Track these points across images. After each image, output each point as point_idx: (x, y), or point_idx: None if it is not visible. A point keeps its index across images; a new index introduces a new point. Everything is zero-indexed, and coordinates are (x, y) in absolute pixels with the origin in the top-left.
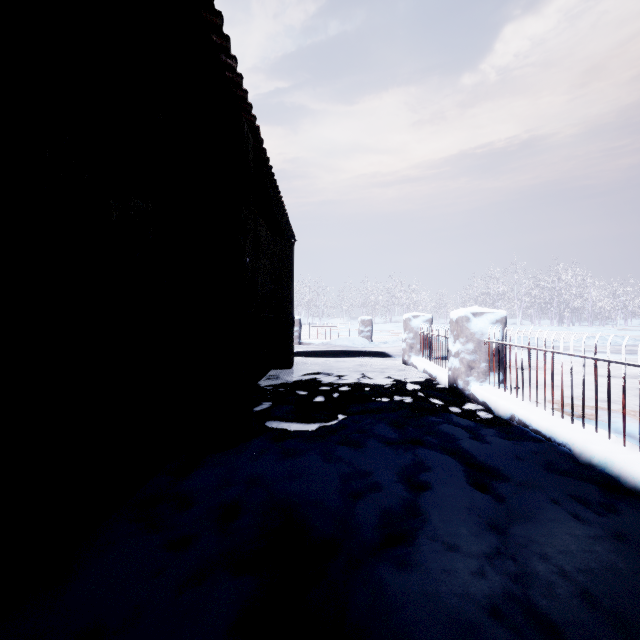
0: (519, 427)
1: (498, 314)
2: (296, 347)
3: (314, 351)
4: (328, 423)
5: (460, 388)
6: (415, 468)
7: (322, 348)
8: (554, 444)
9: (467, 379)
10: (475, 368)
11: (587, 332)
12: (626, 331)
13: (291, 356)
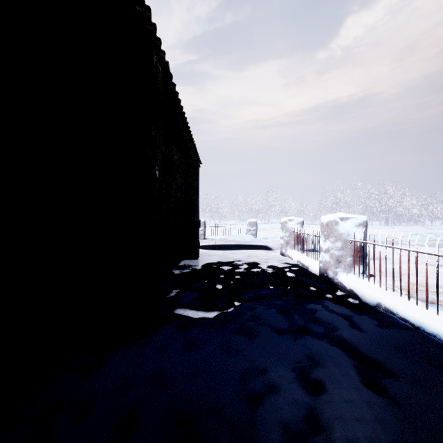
0: (387, 314)
1: (360, 219)
2: (202, 242)
3: (215, 245)
4: (226, 310)
5: (330, 277)
6: (307, 363)
7: (221, 243)
8: (424, 334)
9: (336, 270)
10: (342, 261)
11: (406, 230)
12: (434, 229)
13: (197, 250)
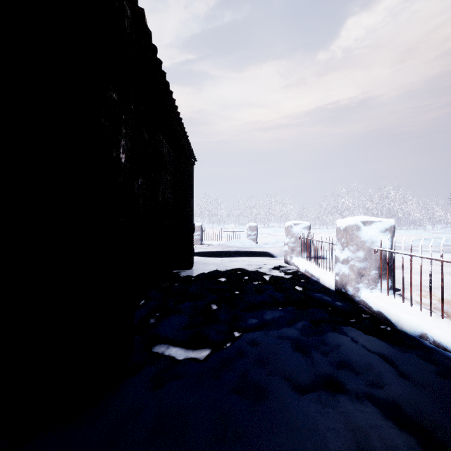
0: (440, 353)
1: (387, 223)
2: (198, 248)
3: (212, 251)
4: (222, 346)
5: (350, 294)
6: None
7: (218, 249)
8: None
9: (357, 286)
10: (365, 275)
11: (409, 234)
12: (438, 234)
13: (191, 258)
